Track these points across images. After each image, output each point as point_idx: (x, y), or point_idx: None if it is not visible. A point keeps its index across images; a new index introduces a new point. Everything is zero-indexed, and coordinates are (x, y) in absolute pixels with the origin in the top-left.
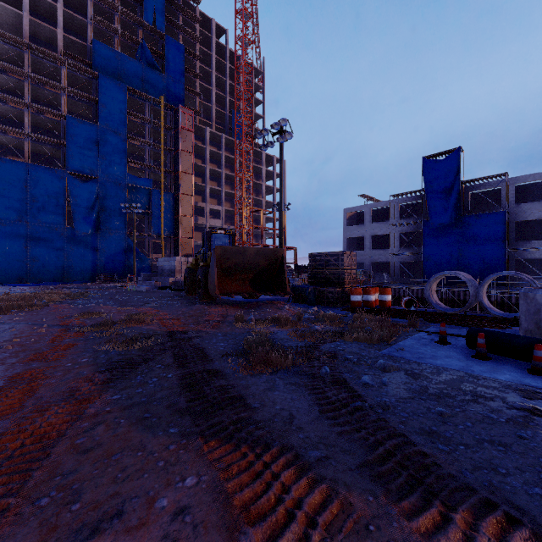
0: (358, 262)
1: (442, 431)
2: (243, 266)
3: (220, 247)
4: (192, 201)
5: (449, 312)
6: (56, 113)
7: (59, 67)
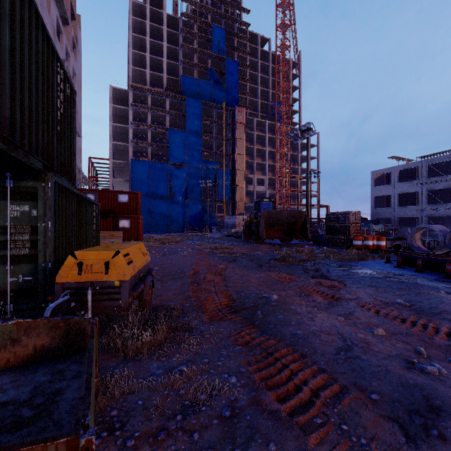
0: (386, 218)
1: (342, 276)
2: (280, 222)
3: (266, 211)
4: (244, 175)
5: (424, 252)
6: (163, 127)
7: (165, 98)
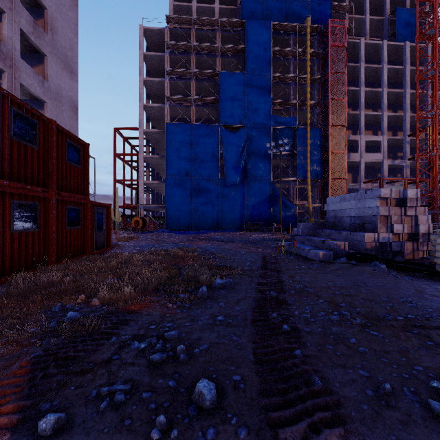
0: None
1: None
2: None
3: None
4: (344, 133)
5: None
6: (212, 73)
7: (215, 32)
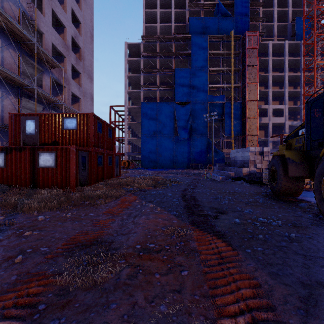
0: None
1: None
2: None
3: None
4: (257, 105)
5: None
6: (169, 69)
7: (171, 43)
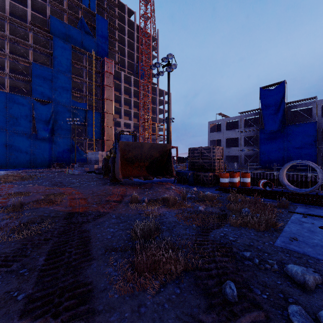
0: None
1: None
2: (141, 156)
3: (123, 142)
4: (113, 118)
5: (300, 192)
6: (25, 60)
7: (28, 32)
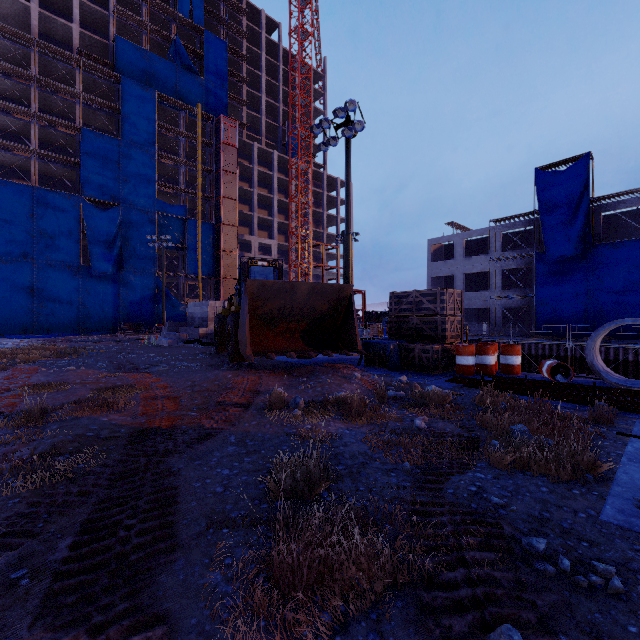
0: None
1: None
2: (291, 311)
3: (255, 282)
4: (237, 234)
5: (634, 387)
6: (69, 124)
7: (73, 69)
